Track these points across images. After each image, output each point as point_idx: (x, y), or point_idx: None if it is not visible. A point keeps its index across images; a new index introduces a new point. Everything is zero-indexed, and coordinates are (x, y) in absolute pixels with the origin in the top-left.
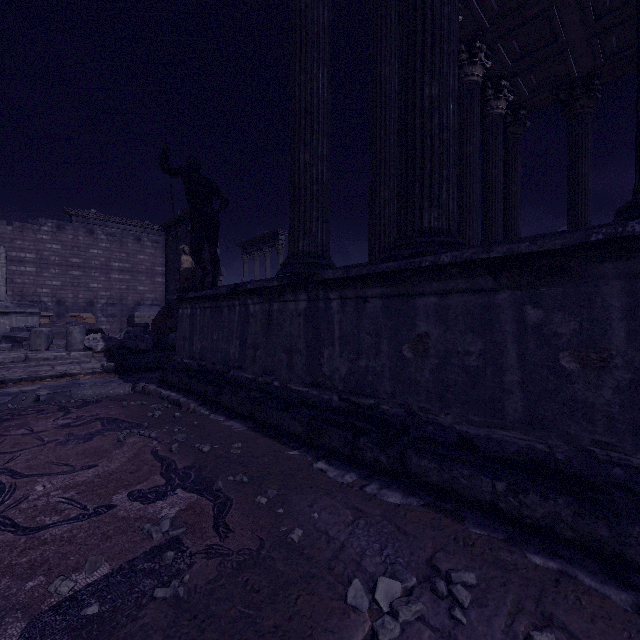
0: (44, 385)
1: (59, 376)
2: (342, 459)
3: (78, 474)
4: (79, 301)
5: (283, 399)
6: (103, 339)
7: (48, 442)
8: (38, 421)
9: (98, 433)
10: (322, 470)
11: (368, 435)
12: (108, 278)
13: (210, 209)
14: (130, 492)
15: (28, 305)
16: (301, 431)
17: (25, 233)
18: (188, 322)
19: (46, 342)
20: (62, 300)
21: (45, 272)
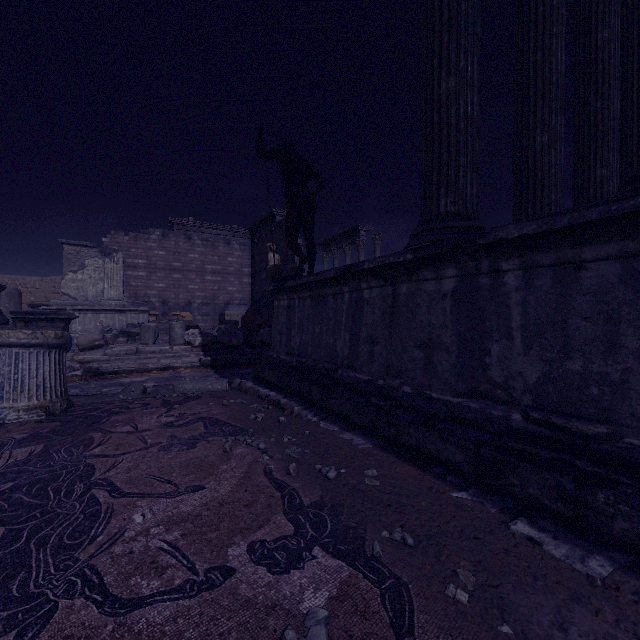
0: (151, 377)
1: (163, 369)
2: (554, 519)
3: (182, 499)
4: (179, 301)
5: (420, 410)
6: (200, 334)
7: (151, 445)
8: (143, 417)
9: (201, 438)
10: (532, 539)
11: (614, 489)
12: (203, 280)
13: (306, 191)
14: (250, 544)
15: (140, 304)
16: (461, 461)
17: (138, 242)
18: (285, 315)
19: (153, 336)
20: (166, 300)
21: (153, 276)
